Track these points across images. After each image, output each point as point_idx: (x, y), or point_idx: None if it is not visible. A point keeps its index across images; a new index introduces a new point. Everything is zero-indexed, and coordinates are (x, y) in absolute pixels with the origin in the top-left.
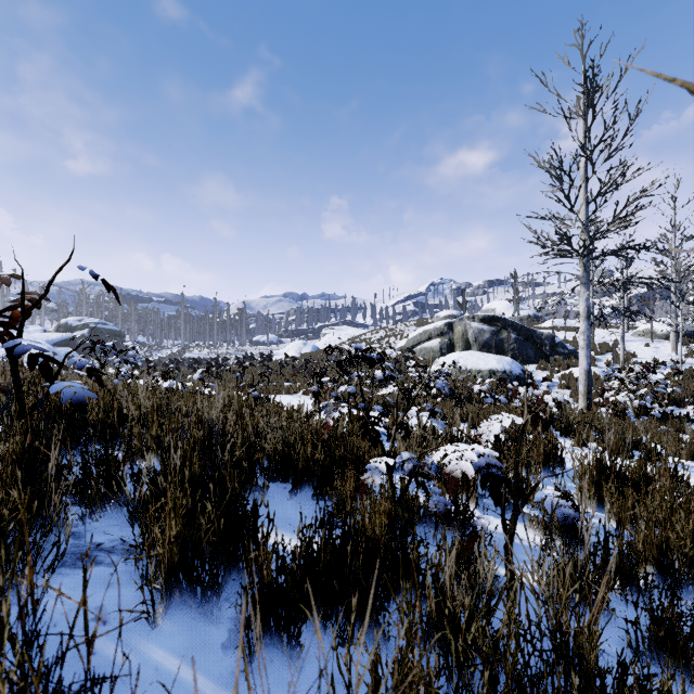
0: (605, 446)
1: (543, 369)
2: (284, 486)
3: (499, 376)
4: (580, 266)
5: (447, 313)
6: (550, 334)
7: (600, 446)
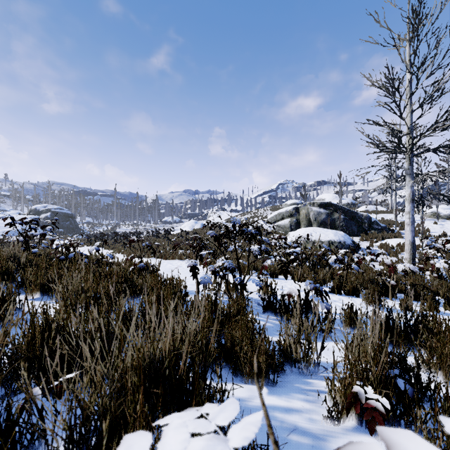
0: None
1: (365, 240)
2: None
3: (336, 245)
4: (406, 160)
5: (292, 202)
6: (368, 215)
7: (447, 309)
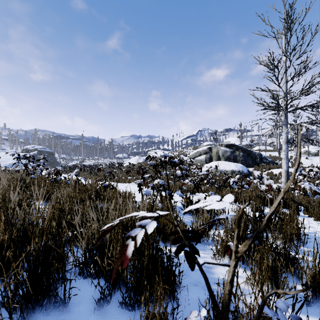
0: (310, 214)
1: (257, 170)
2: (96, 283)
3: (236, 173)
4: (283, 115)
5: (207, 143)
6: (259, 153)
7: (305, 214)
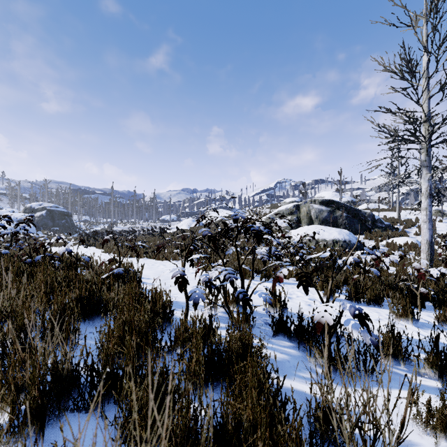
0: None
1: (369, 238)
2: None
3: (340, 245)
4: (422, 151)
5: (291, 200)
6: (371, 213)
7: None
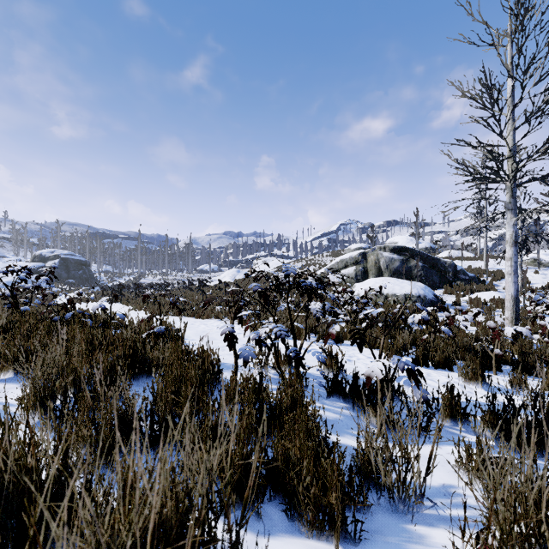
0: None
1: (449, 293)
2: None
3: (414, 301)
4: (507, 192)
5: (357, 246)
6: (452, 262)
7: None
